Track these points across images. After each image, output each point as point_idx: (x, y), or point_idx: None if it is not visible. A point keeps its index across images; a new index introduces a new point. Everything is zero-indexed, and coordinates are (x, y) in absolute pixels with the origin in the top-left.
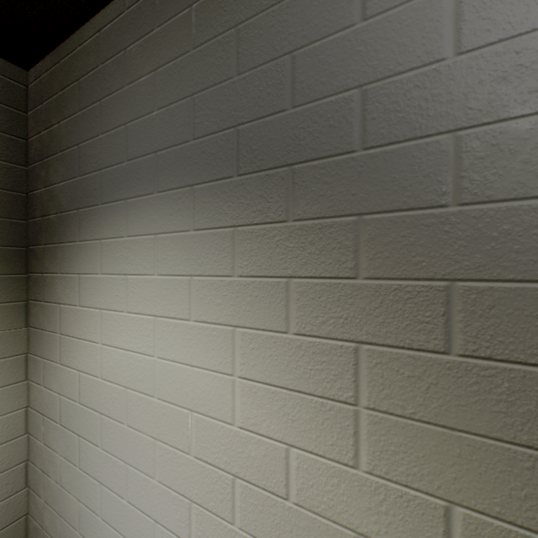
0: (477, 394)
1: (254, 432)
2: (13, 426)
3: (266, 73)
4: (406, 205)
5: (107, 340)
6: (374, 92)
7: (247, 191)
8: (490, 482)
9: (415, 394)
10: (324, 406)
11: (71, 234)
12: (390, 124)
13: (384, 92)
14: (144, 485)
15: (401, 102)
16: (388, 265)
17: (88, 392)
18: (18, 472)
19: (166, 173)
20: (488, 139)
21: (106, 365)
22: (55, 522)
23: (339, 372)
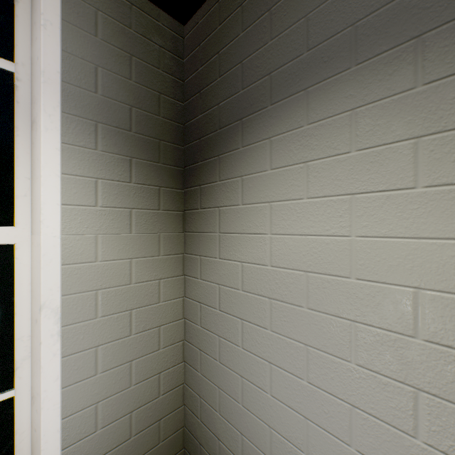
0: None
1: None
2: (175, 310)
3: None
4: None
5: (278, 230)
6: None
7: None
8: None
9: None
10: None
11: (231, 144)
12: None
13: None
14: (333, 368)
15: None
16: None
17: (253, 280)
18: (179, 348)
19: (370, 40)
20: None
21: (277, 253)
22: (214, 393)
23: None
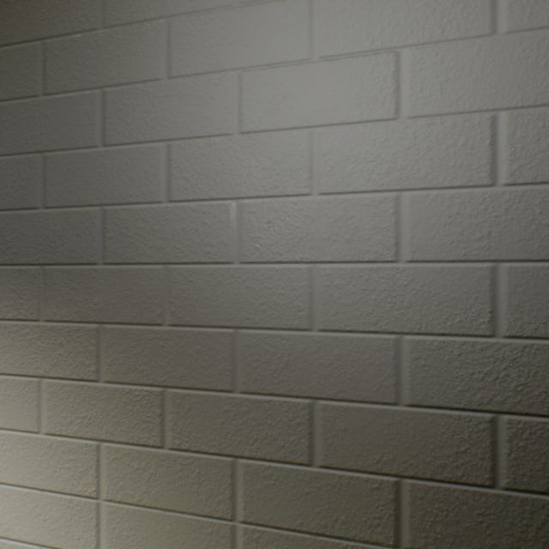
0: (181, 479)
1: (7, 538)
2: None
3: (19, 164)
4: (135, 320)
5: None
6: (112, 213)
7: (0, 283)
8: (189, 548)
9: (142, 483)
10: (73, 502)
11: None
12: (124, 246)
13: (120, 216)
14: None
15: (132, 229)
16: (123, 371)
17: None
18: None
19: None
20: (188, 276)
21: None
22: None
23: (85, 469)
